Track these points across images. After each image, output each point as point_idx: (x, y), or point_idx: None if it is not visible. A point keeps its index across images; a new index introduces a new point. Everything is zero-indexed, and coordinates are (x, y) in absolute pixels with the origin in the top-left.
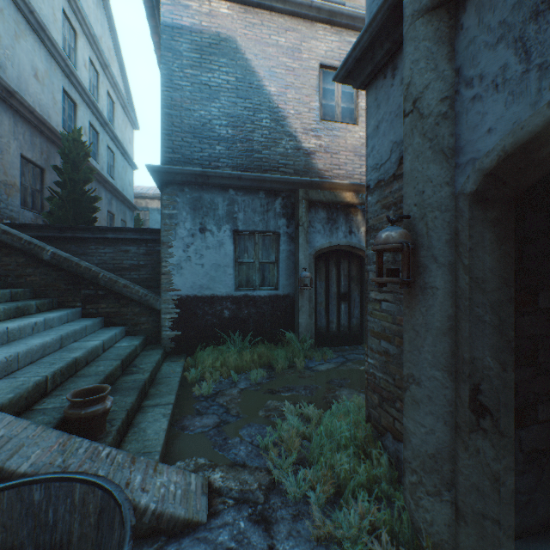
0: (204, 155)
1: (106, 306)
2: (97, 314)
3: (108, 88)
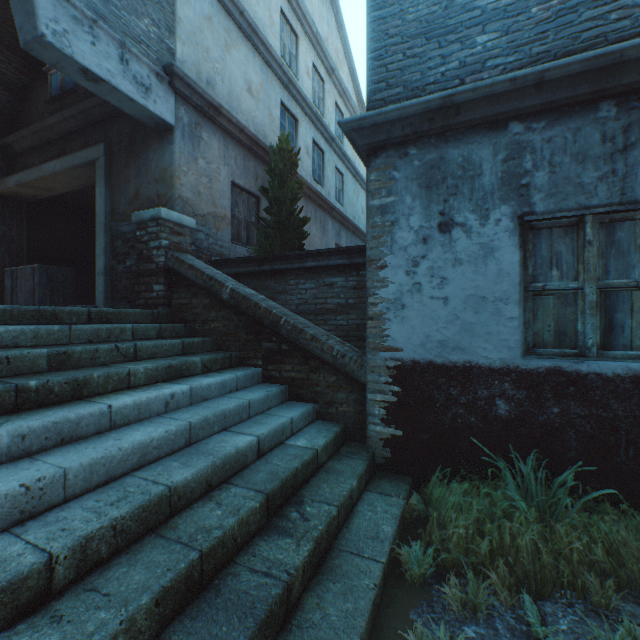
0: (447, 70)
1: (291, 368)
2: (280, 380)
3: (335, 99)
